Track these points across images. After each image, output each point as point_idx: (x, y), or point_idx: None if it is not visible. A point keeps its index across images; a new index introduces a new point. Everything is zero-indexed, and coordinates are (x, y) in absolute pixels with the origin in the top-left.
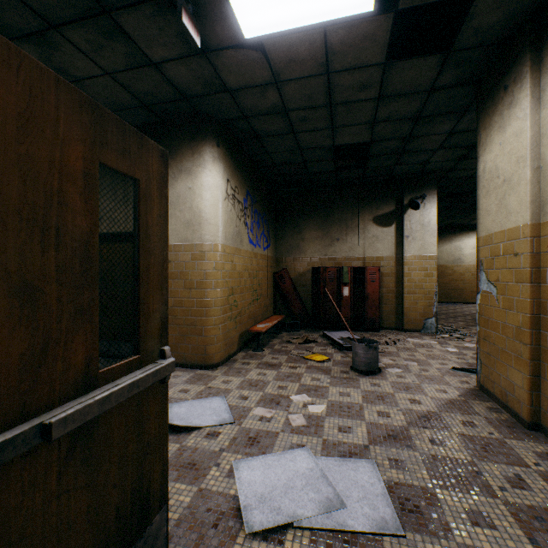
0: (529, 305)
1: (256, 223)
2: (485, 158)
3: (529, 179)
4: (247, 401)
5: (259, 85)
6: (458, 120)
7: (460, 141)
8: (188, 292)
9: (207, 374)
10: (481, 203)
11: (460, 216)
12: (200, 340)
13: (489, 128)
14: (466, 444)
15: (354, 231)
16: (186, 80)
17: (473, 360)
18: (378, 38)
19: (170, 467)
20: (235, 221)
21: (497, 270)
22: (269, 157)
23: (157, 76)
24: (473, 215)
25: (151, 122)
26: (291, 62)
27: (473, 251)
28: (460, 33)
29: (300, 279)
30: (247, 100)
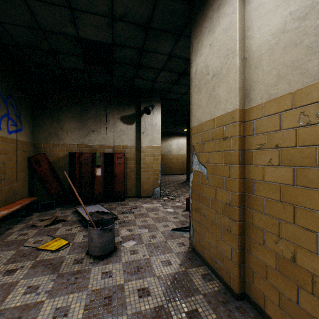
0: (238, 184)
1: None
2: (197, 61)
3: (238, 67)
4: None
5: None
6: (175, 43)
7: (175, 66)
8: None
9: None
10: (194, 99)
11: (171, 126)
12: None
13: (200, 35)
14: None
15: (106, 125)
16: None
17: (183, 218)
18: None
19: None
20: None
21: (208, 153)
22: (4, 29)
23: None
24: (177, 127)
25: None
26: None
27: (176, 147)
28: None
29: (60, 163)
30: None
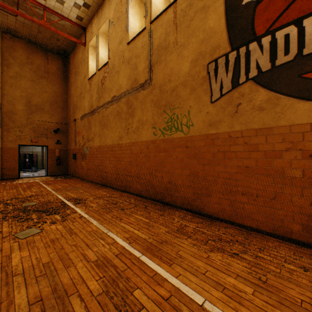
0: None
1: None
2: None
3: None
4: None
5: None
6: None
7: None
8: None
9: None
10: None
11: None
12: None
13: None
14: None
15: None
16: None
17: None
18: None
19: None
20: None
21: None
22: None
23: None
24: None
25: None
26: None
27: None
28: None
29: None
30: None
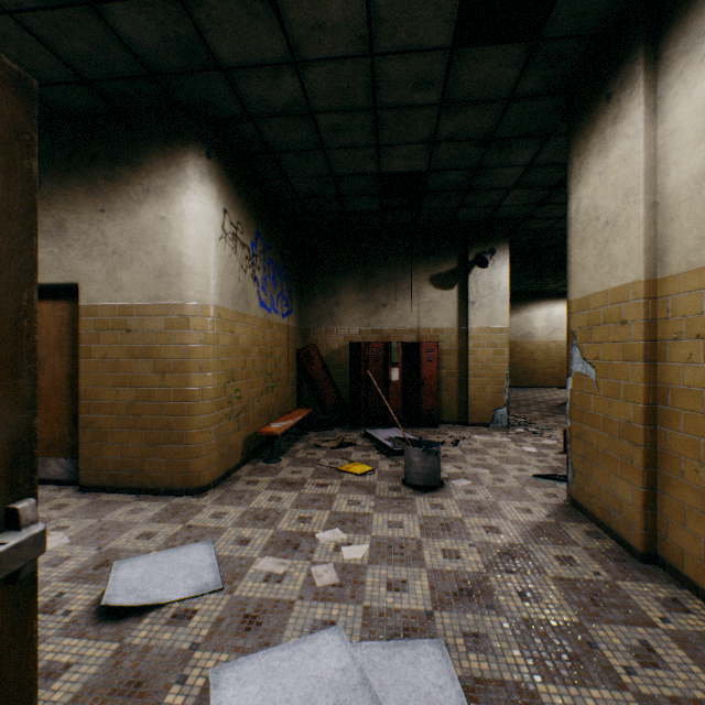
0: (643, 391)
1: (271, 278)
2: (580, 194)
3: (643, 219)
4: (249, 546)
5: (268, 63)
6: (540, 147)
7: (540, 179)
8: (160, 378)
9: (189, 504)
10: (574, 255)
11: (531, 280)
12: (180, 451)
13: (585, 154)
14: (568, 595)
15: (405, 294)
16: (149, 40)
17: (556, 463)
18: (444, 4)
19: (91, 697)
20: (238, 273)
21: (597, 344)
22: (289, 184)
23: (98, 28)
24: (546, 279)
25: (99, 113)
26: (317, 28)
27: (545, 324)
28: (554, 11)
29: (335, 358)
30: (252, 88)
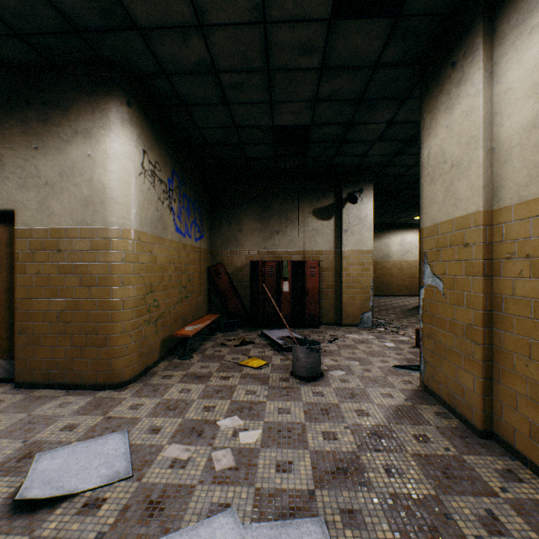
0: (482, 300)
1: (185, 209)
2: (430, 143)
3: (482, 161)
4: (159, 435)
5: (178, 25)
6: (398, 108)
7: (397, 134)
8: (87, 291)
9: (111, 397)
10: (425, 191)
11: (389, 214)
12: (104, 352)
13: (434, 111)
14: (425, 470)
15: (294, 224)
16: None
17: (410, 355)
18: None
19: None
20: (156, 203)
21: (444, 262)
22: (200, 133)
23: None
24: (400, 214)
25: (32, 64)
26: None
27: (399, 248)
28: None
29: (238, 274)
30: (165, 48)
